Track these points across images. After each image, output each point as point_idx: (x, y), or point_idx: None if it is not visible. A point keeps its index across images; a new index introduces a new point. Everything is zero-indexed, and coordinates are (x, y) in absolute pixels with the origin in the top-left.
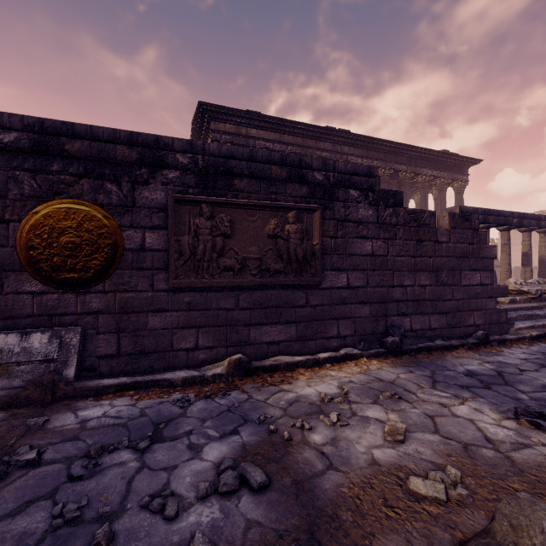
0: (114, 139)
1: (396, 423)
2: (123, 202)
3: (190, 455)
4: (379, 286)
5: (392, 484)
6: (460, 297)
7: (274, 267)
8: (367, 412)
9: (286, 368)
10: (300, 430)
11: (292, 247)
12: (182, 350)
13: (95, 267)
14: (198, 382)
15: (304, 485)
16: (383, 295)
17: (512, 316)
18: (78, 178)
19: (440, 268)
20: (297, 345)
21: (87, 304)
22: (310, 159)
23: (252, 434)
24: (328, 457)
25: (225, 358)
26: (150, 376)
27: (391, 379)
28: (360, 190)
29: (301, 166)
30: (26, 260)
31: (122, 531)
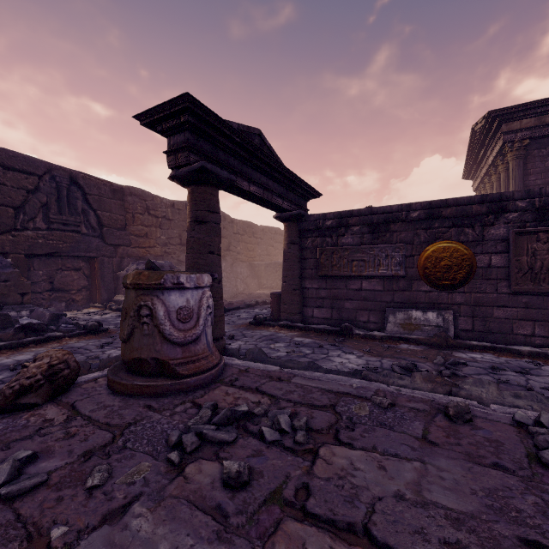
0: (470, 202)
1: None
2: (475, 239)
3: None
4: None
5: None
6: None
7: None
8: None
9: None
10: None
11: None
12: (520, 335)
13: (459, 278)
14: (541, 356)
15: None
16: None
17: None
18: (448, 229)
19: None
20: None
21: (453, 299)
22: None
23: None
24: None
25: None
26: (502, 345)
27: None
28: None
29: None
30: (422, 275)
31: (536, 391)
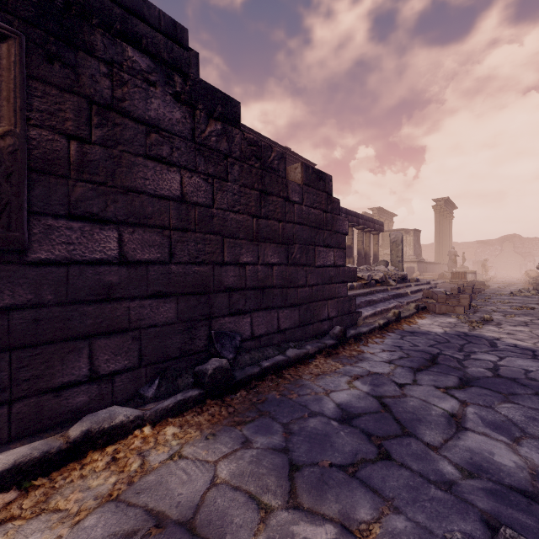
0: None
1: None
2: None
3: None
4: (195, 262)
5: None
6: (314, 282)
7: None
8: None
9: None
10: None
11: None
12: None
13: None
14: None
15: None
16: (204, 279)
17: (356, 303)
18: None
19: (292, 239)
20: None
21: None
22: None
23: None
24: None
25: None
26: None
27: (191, 500)
28: (153, 59)
29: None
30: None
31: None
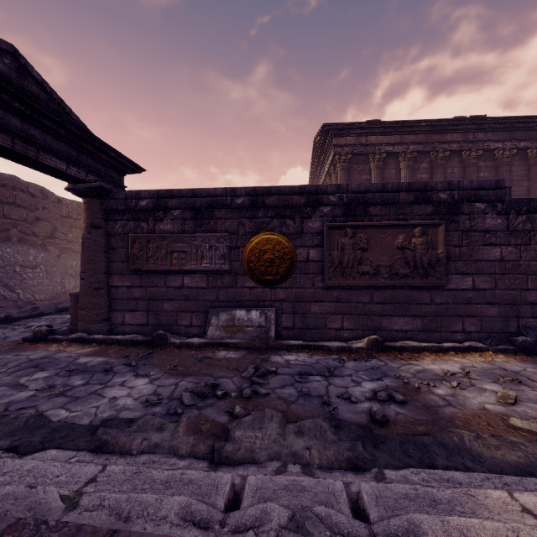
0: (291, 192)
1: (507, 391)
2: (296, 231)
3: (354, 384)
4: (509, 289)
5: (496, 419)
6: None
7: (402, 272)
8: (485, 386)
9: (413, 350)
10: (427, 386)
11: (417, 256)
12: (333, 329)
13: (281, 273)
14: (347, 351)
15: (430, 408)
16: (514, 297)
17: None
18: (272, 219)
19: None
20: (422, 335)
21: (276, 295)
22: (434, 182)
23: (391, 382)
24: (448, 401)
25: (363, 338)
26: (316, 342)
27: (515, 370)
28: (487, 202)
29: (426, 190)
30: (247, 269)
31: (332, 402)
